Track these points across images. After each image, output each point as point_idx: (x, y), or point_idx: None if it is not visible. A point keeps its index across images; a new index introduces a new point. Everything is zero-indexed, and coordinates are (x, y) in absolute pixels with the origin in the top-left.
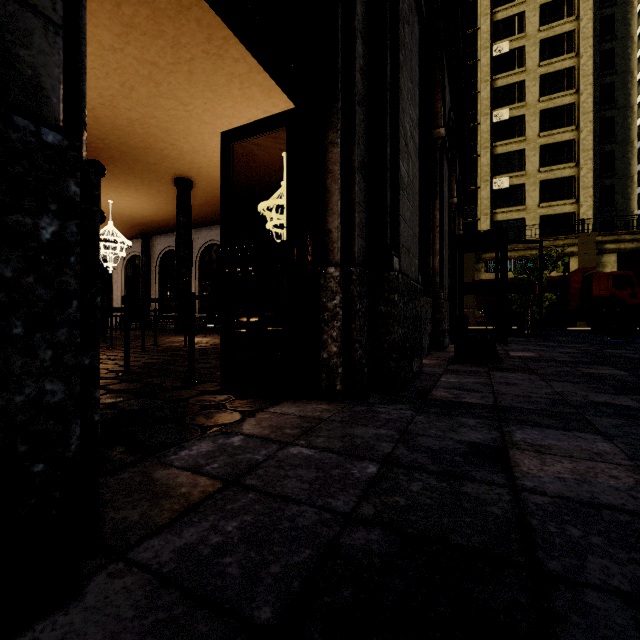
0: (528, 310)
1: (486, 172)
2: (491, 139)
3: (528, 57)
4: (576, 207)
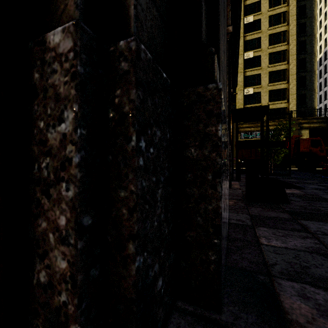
0: (271, 159)
1: (241, 85)
2: (243, 68)
3: (262, 25)
4: (287, 104)
